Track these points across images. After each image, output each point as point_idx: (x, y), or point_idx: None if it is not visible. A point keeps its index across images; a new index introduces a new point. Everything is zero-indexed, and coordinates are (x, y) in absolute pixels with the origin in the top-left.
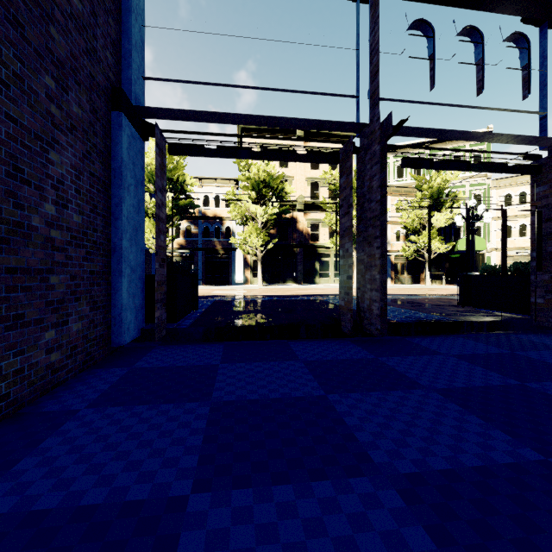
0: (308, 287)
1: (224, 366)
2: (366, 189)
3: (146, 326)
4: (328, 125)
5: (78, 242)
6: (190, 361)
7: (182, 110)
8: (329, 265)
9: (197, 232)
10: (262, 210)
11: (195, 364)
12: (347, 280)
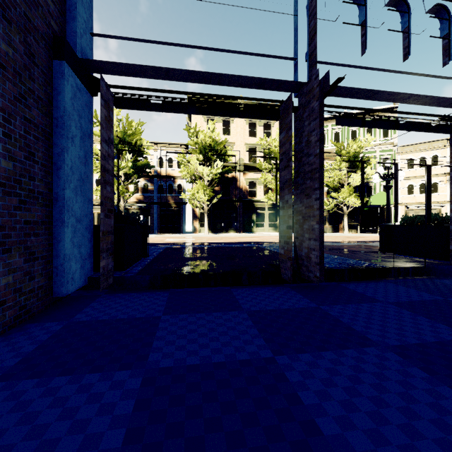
0: (247, 235)
1: (166, 318)
2: (304, 144)
3: (94, 274)
4: (268, 84)
5: (8, 190)
6: (131, 313)
7: (128, 65)
8: (264, 216)
9: (153, 189)
10: (208, 170)
11: (136, 316)
12: (286, 230)
